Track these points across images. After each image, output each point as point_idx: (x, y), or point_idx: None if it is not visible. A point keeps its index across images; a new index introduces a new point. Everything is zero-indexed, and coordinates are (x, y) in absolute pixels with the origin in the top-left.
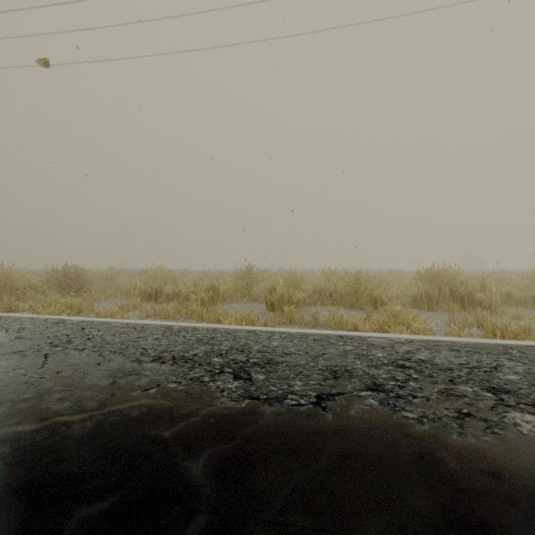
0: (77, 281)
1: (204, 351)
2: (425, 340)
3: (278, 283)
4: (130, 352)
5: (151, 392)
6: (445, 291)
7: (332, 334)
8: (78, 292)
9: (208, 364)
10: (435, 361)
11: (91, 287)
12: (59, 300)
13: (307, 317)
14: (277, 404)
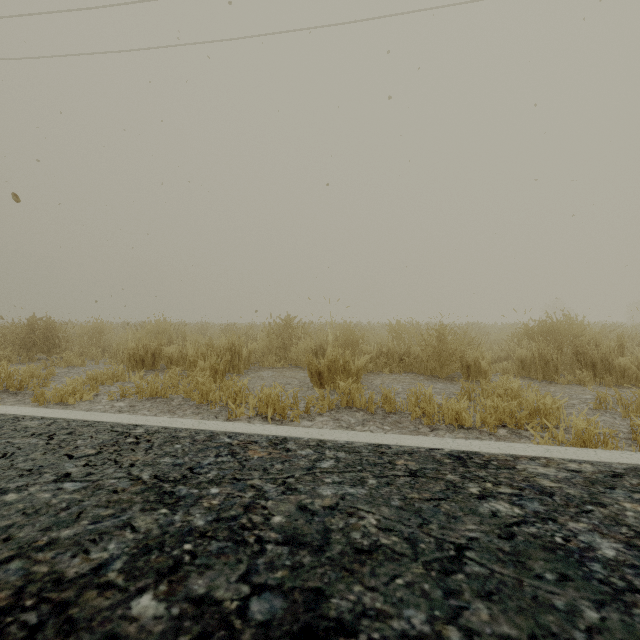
0: (47, 338)
1: (136, 544)
2: (637, 469)
3: (327, 342)
4: None
5: None
6: (565, 353)
7: (438, 451)
8: (48, 353)
9: None
10: None
11: (67, 348)
12: None
13: (373, 396)
14: None
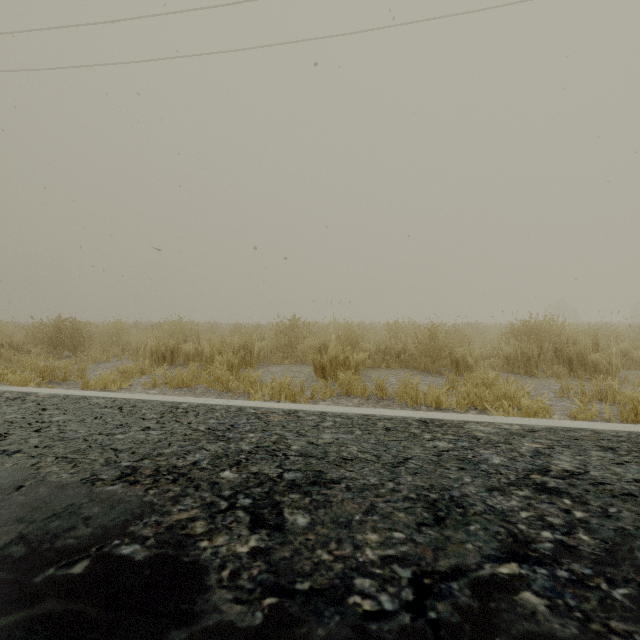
0: (72, 337)
1: (211, 455)
2: (551, 428)
3: (330, 340)
4: (89, 458)
5: (76, 572)
6: (546, 350)
7: (410, 418)
8: (74, 351)
9: (211, 485)
10: (593, 475)
11: (91, 346)
12: (38, 363)
13: (369, 386)
14: (331, 612)
